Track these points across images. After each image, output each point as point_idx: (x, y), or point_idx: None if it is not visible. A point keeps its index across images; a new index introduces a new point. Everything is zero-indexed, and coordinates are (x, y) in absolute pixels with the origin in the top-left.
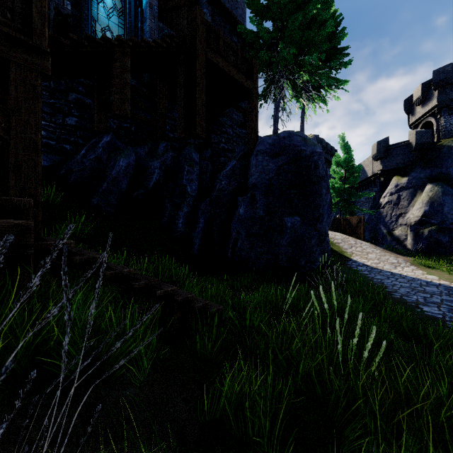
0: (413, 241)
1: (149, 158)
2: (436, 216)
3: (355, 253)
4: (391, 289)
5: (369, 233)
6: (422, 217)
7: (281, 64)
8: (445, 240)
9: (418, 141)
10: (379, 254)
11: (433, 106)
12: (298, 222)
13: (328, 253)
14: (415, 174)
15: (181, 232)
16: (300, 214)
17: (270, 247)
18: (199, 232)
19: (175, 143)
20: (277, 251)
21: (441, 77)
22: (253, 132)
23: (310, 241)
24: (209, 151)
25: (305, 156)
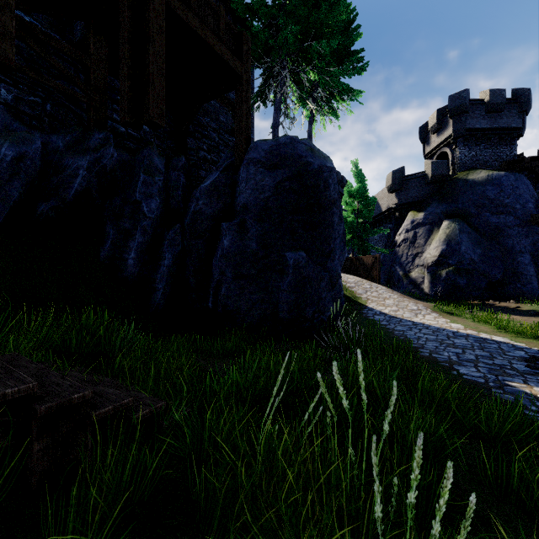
0: (431, 283)
1: (71, 152)
2: (453, 256)
3: (371, 299)
4: (416, 344)
5: (384, 275)
6: (439, 257)
7: (282, 49)
8: (463, 282)
9: (434, 172)
10: (397, 300)
11: (449, 135)
12: (303, 259)
13: (341, 300)
14: (432, 209)
15: (133, 272)
16: (306, 249)
17: (266, 293)
18: (164, 273)
19: (130, 142)
20: (276, 298)
21: (456, 103)
22: (243, 132)
23: (319, 285)
24: (181, 157)
25: (312, 171)
